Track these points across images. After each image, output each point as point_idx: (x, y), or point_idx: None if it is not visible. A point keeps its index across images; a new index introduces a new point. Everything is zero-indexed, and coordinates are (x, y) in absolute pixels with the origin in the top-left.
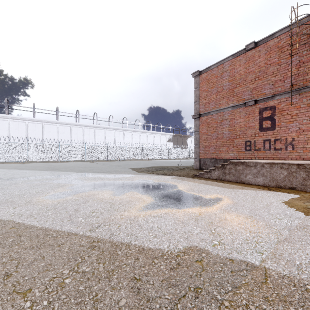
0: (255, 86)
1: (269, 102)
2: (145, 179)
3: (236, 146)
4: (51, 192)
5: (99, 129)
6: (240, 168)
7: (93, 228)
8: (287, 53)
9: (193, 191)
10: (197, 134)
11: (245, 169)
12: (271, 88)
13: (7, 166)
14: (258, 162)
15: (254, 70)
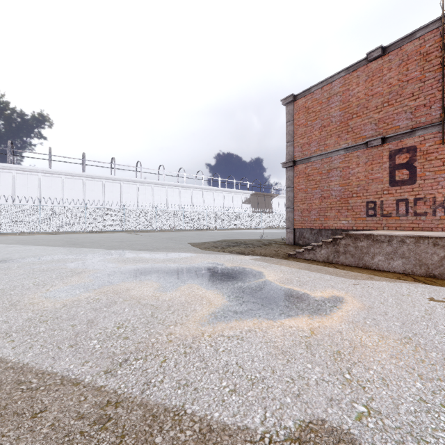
0: (382, 116)
1: (405, 141)
2: (212, 261)
3: (352, 209)
4: (57, 285)
5: (144, 184)
6: (364, 245)
7: (114, 366)
8: (436, 62)
9: (292, 284)
10: (291, 192)
11: (372, 246)
12: (410, 119)
13: (6, 239)
14: (394, 236)
15: (381, 92)
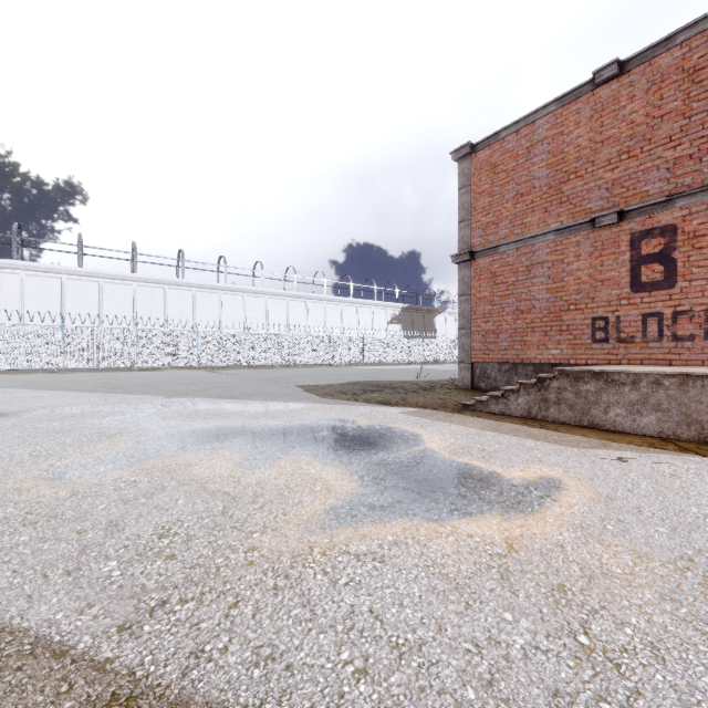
0: (618, 176)
1: (657, 217)
2: (335, 416)
3: (568, 330)
4: (70, 456)
5: (231, 293)
6: (591, 389)
7: (138, 615)
8: None
9: (470, 455)
10: (466, 303)
11: (604, 391)
12: (665, 180)
13: (7, 380)
14: (643, 374)
15: (617, 136)
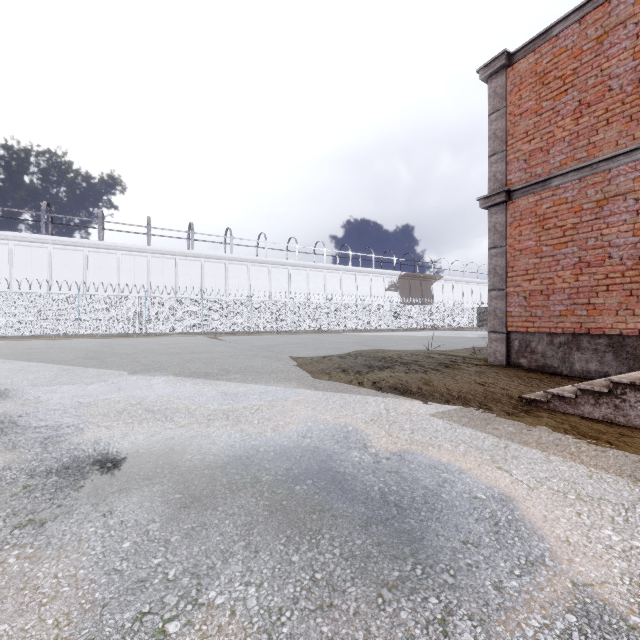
0: None
1: None
2: (332, 422)
3: None
4: None
5: (236, 263)
6: None
7: None
8: None
9: None
10: (500, 257)
11: None
12: None
13: (8, 347)
14: None
15: None
